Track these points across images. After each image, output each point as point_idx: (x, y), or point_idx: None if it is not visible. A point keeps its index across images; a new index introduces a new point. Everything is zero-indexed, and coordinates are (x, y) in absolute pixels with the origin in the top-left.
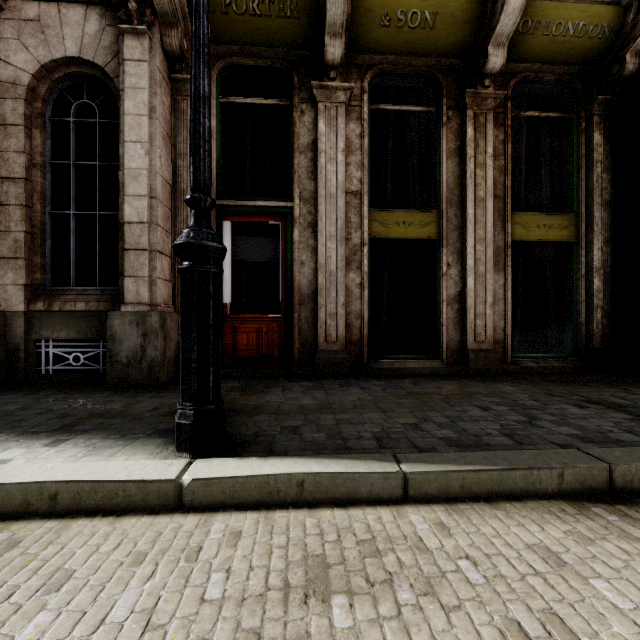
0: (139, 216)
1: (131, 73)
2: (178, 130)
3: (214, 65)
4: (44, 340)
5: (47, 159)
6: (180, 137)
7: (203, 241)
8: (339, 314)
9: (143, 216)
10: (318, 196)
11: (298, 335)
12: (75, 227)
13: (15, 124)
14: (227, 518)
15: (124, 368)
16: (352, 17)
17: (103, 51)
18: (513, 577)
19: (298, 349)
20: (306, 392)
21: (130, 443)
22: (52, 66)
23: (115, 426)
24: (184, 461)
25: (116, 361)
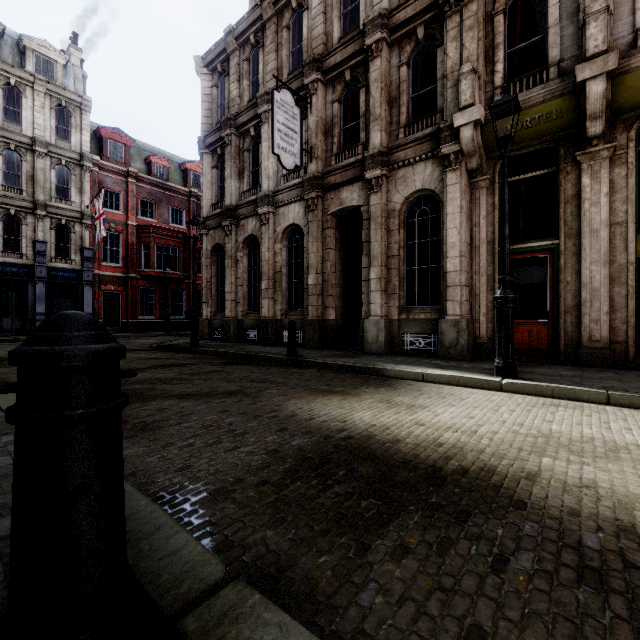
0: (454, 268)
1: (450, 192)
2: (473, 210)
3: (497, 163)
4: (405, 333)
5: (405, 242)
6: (475, 214)
7: (507, 295)
8: (602, 320)
9: (457, 267)
10: (581, 233)
11: (563, 335)
12: (417, 275)
13: (393, 230)
14: (520, 395)
15: (447, 349)
16: (612, 98)
17: (434, 182)
18: (638, 417)
19: (563, 345)
20: (566, 370)
21: (473, 373)
22: (408, 196)
23: (461, 369)
24: (500, 378)
25: (443, 345)
